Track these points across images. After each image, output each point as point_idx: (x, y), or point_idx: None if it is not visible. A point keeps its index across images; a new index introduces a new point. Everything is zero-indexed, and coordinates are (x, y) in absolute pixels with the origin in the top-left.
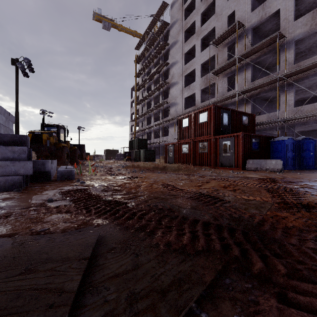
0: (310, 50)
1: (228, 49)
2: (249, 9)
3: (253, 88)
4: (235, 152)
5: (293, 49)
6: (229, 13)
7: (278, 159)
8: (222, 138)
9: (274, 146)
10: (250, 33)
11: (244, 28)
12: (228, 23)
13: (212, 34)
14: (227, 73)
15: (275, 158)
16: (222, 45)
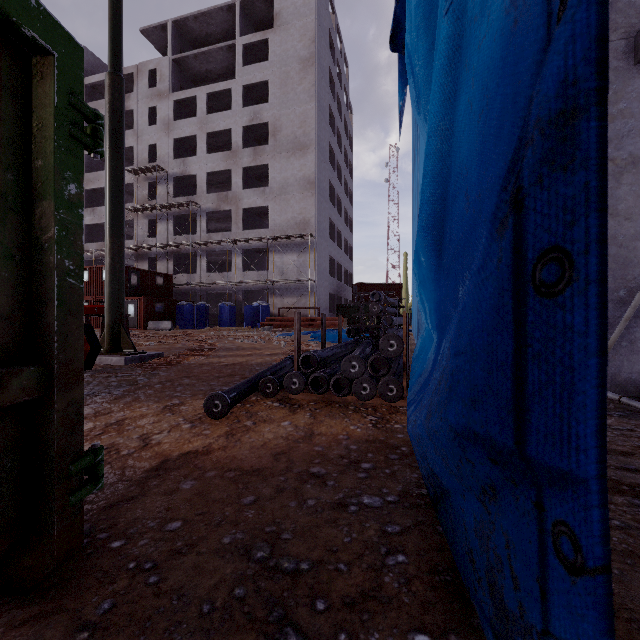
0: (228, 219)
1: (150, 185)
2: (172, 154)
3: (174, 245)
4: (138, 314)
5: (207, 219)
6: (151, 143)
7: (180, 320)
8: (128, 300)
9: (178, 309)
10: (173, 182)
11: (167, 174)
12: (150, 153)
13: (131, 149)
14: (149, 214)
15: (179, 320)
16: (143, 176)
